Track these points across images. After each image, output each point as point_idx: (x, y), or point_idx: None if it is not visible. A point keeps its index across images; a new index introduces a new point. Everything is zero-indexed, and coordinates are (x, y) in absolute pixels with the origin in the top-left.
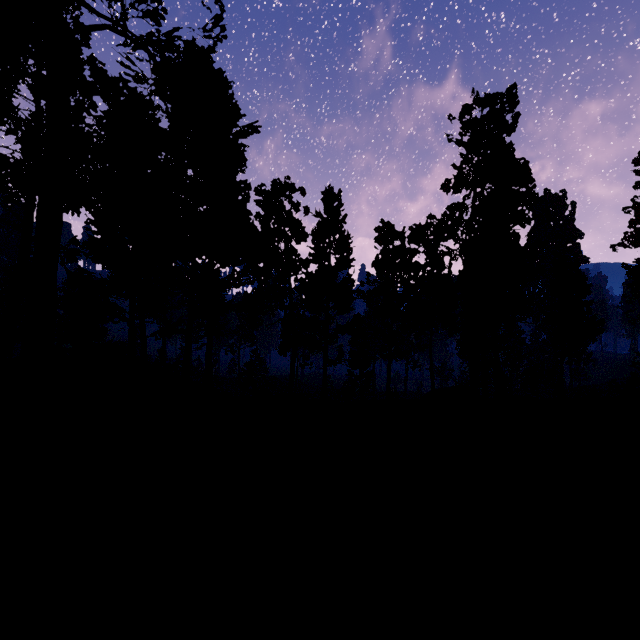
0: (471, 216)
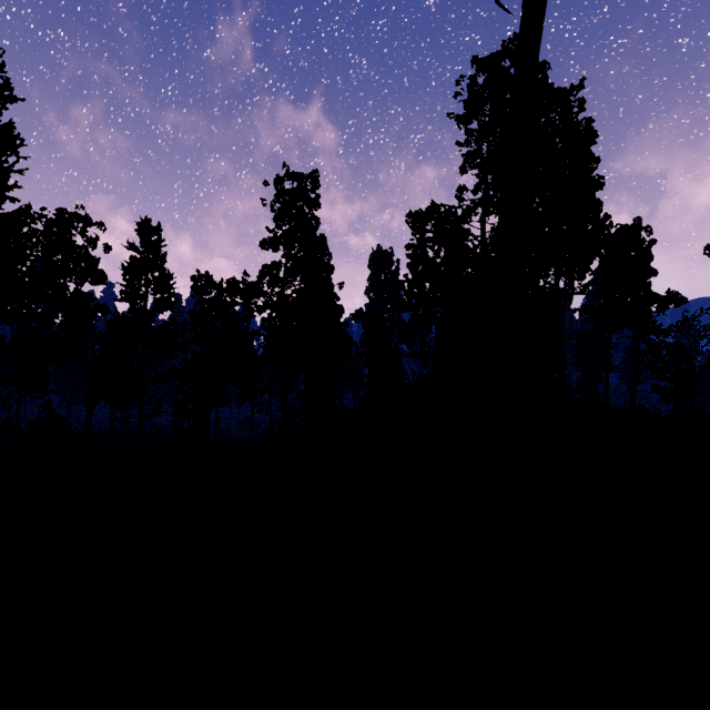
0: (284, 276)
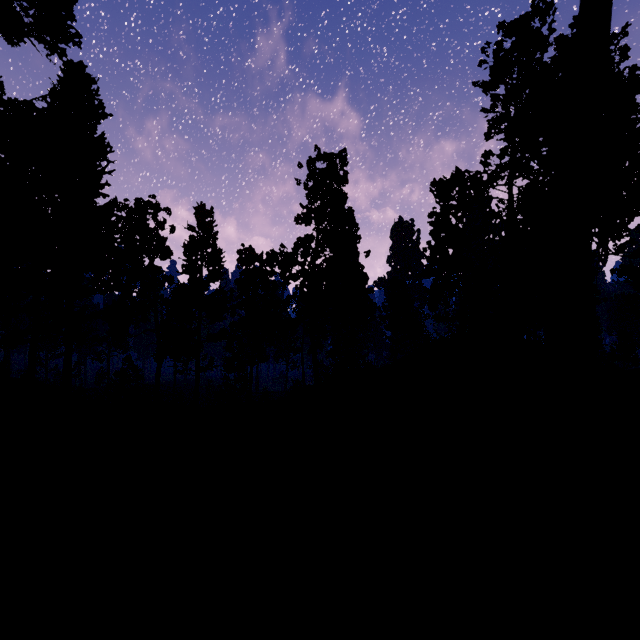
0: (315, 247)
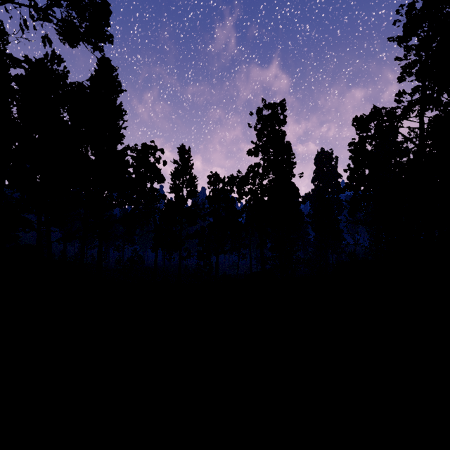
0: (262, 172)
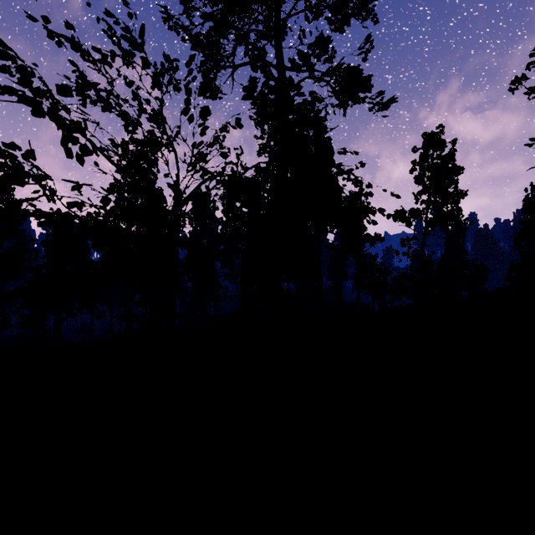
0: None
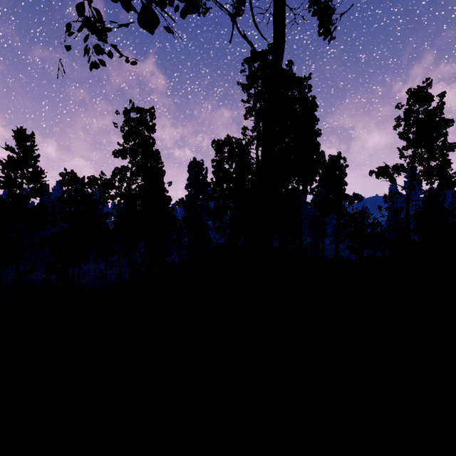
0: (130, 176)
